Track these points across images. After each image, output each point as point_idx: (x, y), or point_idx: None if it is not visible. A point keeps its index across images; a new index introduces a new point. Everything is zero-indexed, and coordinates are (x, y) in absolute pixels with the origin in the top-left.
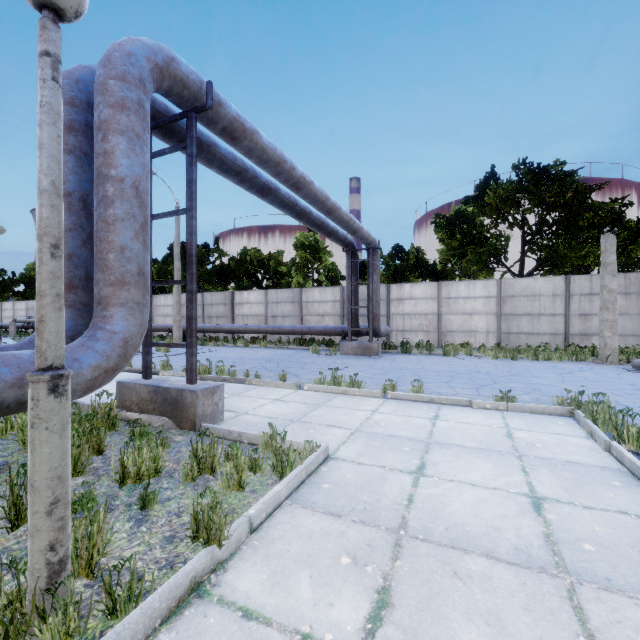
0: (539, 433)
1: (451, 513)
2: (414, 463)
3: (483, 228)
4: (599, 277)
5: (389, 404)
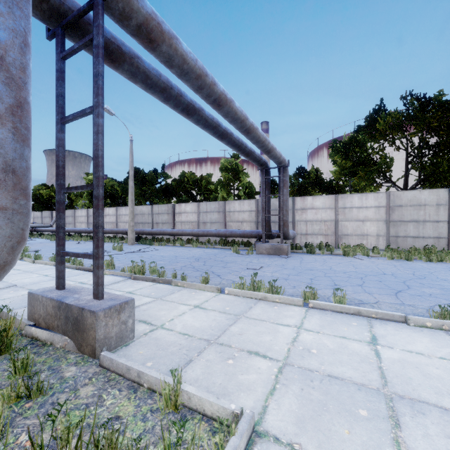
0: None
1: None
2: None
3: (373, 150)
4: None
5: (313, 316)
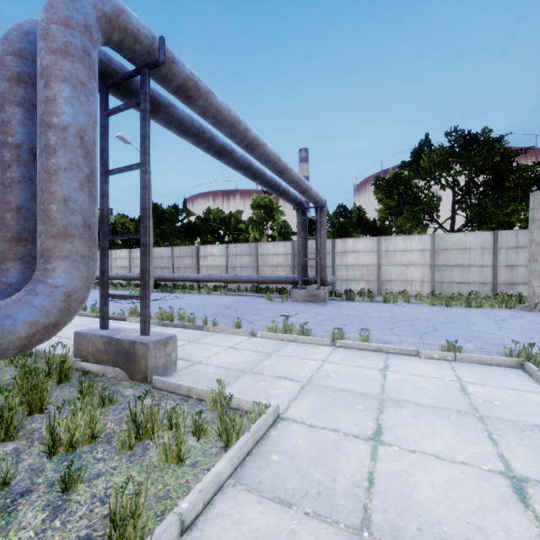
0: (494, 388)
1: (421, 502)
2: (370, 426)
3: (418, 189)
4: (524, 232)
5: (338, 353)
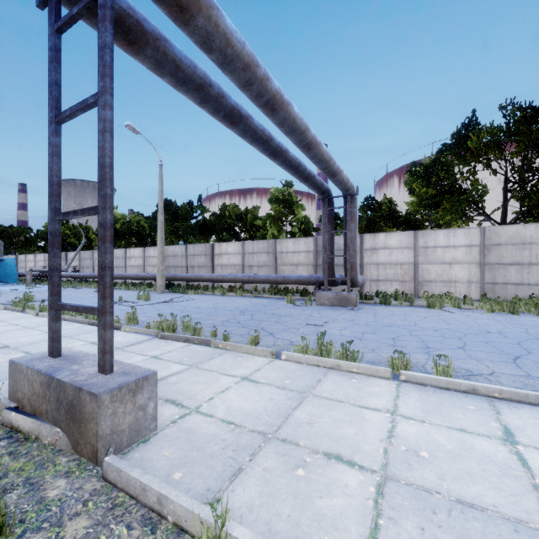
0: None
1: None
2: None
3: (462, 175)
4: None
5: (409, 394)
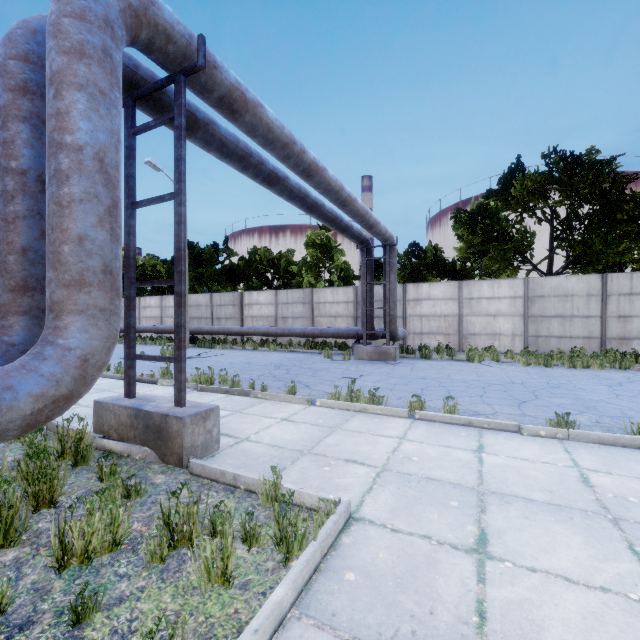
0: (624, 478)
1: None
2: (470, 531)
3: (508, 223)
4: None
5: (418, 427)
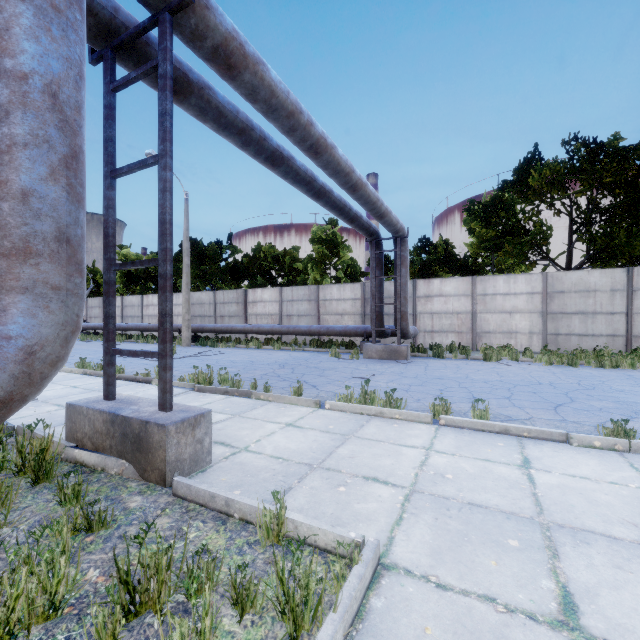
0: None
1: None
2: (547, 589)
3: (524, 215)
4: None
5: (445, 435)
